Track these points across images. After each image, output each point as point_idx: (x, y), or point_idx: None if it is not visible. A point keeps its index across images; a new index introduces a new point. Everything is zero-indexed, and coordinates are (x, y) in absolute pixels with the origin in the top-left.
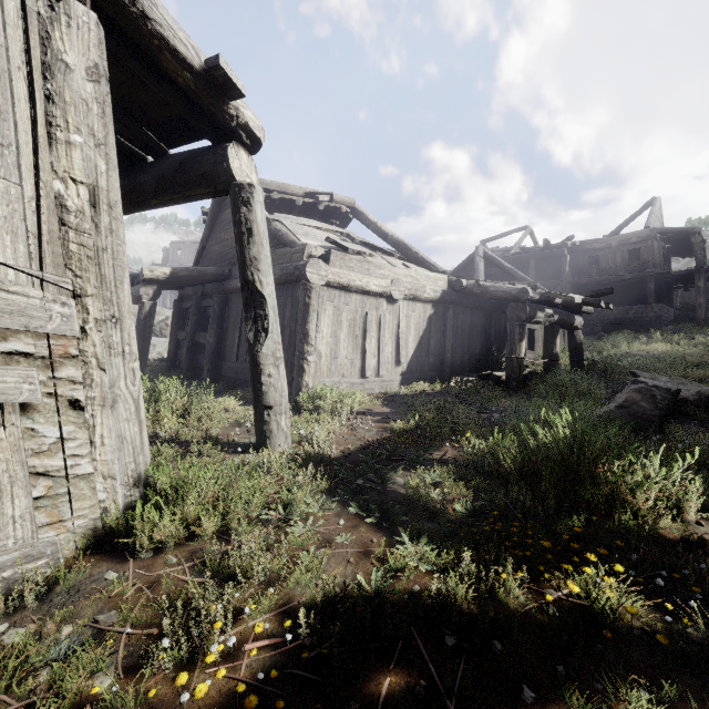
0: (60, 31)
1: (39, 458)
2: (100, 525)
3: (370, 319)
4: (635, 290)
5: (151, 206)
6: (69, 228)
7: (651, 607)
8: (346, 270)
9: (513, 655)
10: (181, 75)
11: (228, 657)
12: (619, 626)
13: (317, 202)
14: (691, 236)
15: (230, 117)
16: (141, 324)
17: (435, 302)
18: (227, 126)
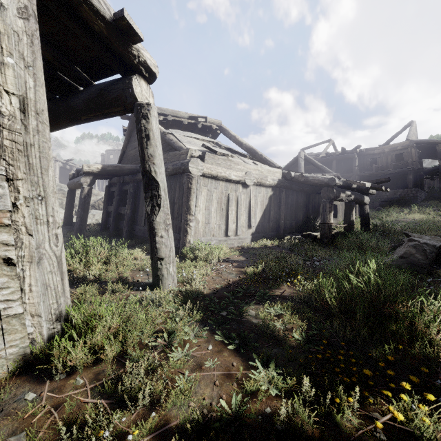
0: None
1: None
2: (28, 352)
3: (231, 198)
4: (400, 180)
5: (82, 121)
6: (3, 128)
7: None
8: (215, 166)
9: None
10: (96, 24)
11: None
12: None
13: (197, 122)
14: (436, 145)
15: (134, 57)
16: (82, 201)
17: (274, 187)
18: (131, 63)
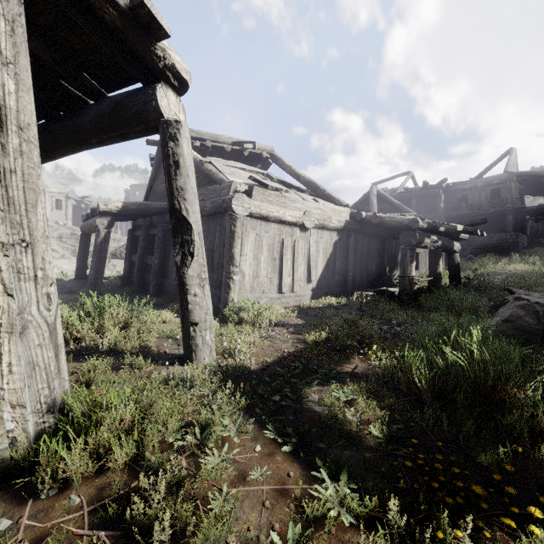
0: None
1: None
2: (8, 456)
3: (286, 244)
4: (496, 222)
5: (92, 144)
6: None
7: None
8: (266, 203)
9: None
10: (107, 12)
11: None
12: None
13: (243, 149)
14: (542, 178)
15: (158, 58)
16: (97, 248)
17: (340, 231)
18: (155, 67)
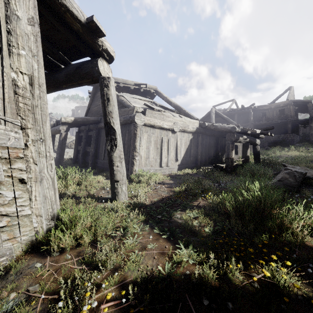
0: (14, 0)
1: (3, 207)
2: (34, 239)
3: (164, 140)
4: (282, 128)
5: (63, 88)
6: (19, 96)
7: (306, 284)
8: (153, 118)
9: (238, 310)
10: (75, 25)
11: (93, 311)
12: (291, 294)
13: (140, 88)
14: (307, 103)
15: (99, 46)
16: (60, 142)
17: (193, 133)
18: (97, 50)
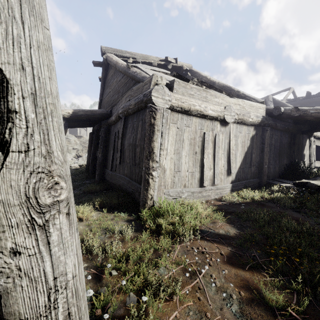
0: None
1: None
2: None
3: (207, 138)
4: None
5: None
6: None
7: None
8: (187, 97)
9: None
10: None
11: None
12: None
13: (167, 63)
14: None
15: None
16: None
17: (256, 126)
18: None
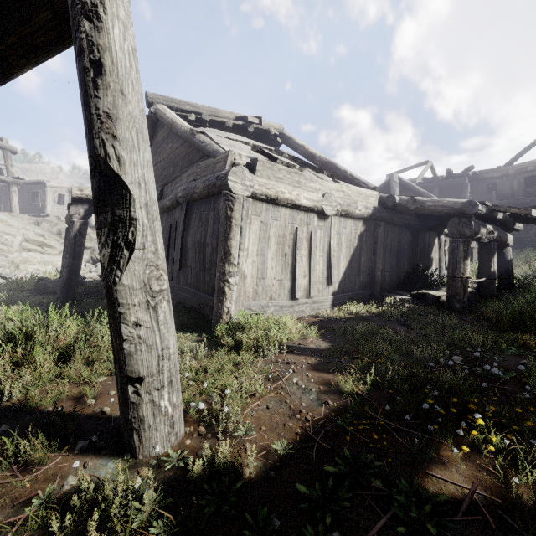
0: None
1: None
2: None
3: (300, 236)
4: None
5: None
6: None
7: None
8: (274, 181)
9: None
10: None
11: None
12: None
13: (246, 124)
14: None
15: None
16: (70, 242)
17: (366, 219)
18: None
